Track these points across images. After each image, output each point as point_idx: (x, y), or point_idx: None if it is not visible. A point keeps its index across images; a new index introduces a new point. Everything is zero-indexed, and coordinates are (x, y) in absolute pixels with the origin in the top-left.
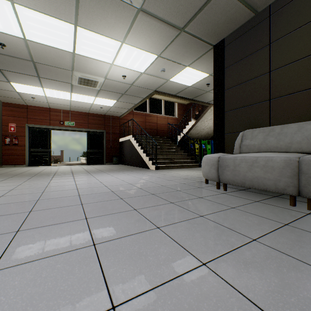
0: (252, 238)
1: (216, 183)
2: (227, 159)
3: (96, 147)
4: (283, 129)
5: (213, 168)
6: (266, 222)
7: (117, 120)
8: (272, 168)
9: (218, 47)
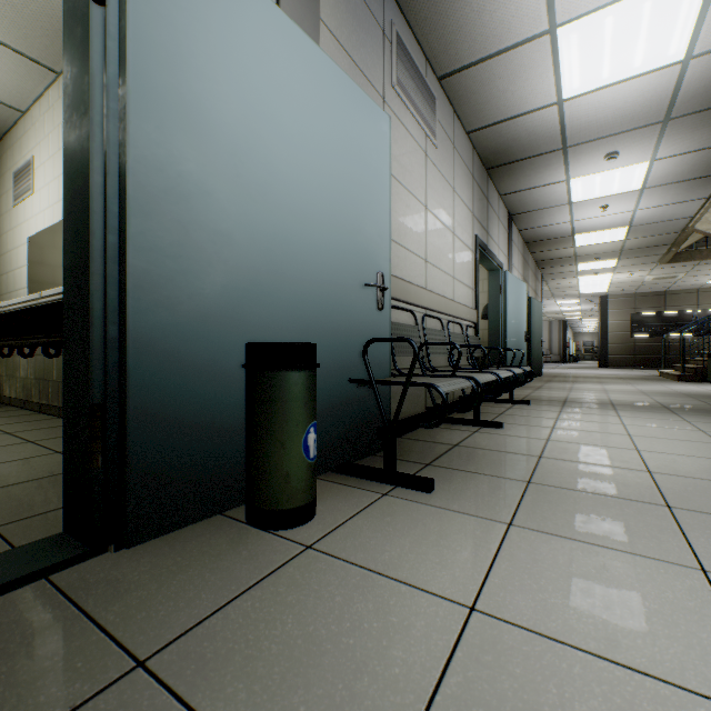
0: None
1: None
2: None
3: None
4: None
5: None
6: None
7: None
8: None
9: None
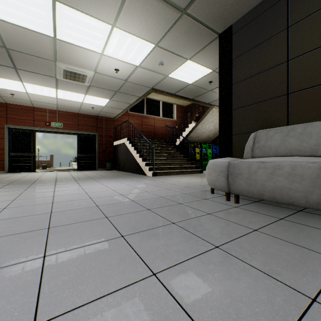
0: (308, 295)
1: (225, 193)
2: (239, 164)
3: (88, 152)
4: (306, 129)
5: (222, 176)
6: (311, 257)
7: (111, 121)
8: (302, 177)
9: (225, 35)
